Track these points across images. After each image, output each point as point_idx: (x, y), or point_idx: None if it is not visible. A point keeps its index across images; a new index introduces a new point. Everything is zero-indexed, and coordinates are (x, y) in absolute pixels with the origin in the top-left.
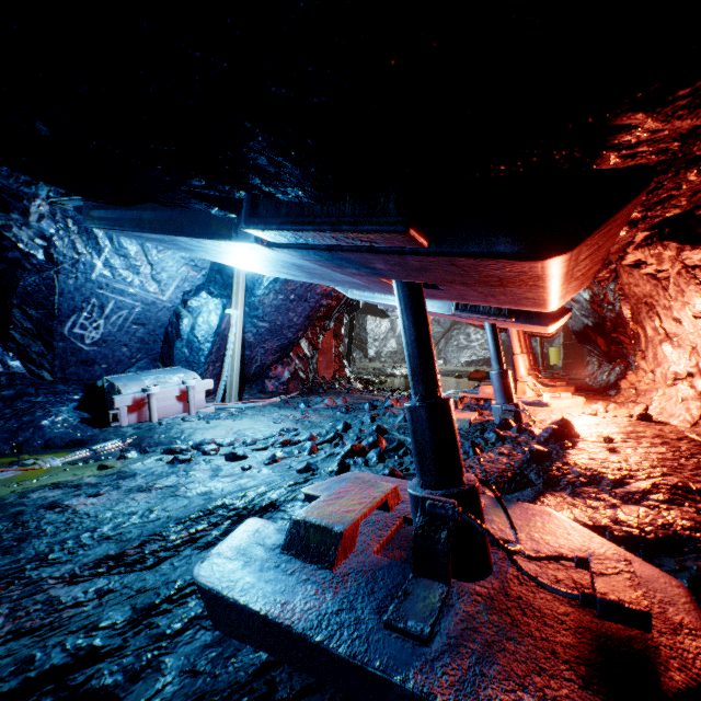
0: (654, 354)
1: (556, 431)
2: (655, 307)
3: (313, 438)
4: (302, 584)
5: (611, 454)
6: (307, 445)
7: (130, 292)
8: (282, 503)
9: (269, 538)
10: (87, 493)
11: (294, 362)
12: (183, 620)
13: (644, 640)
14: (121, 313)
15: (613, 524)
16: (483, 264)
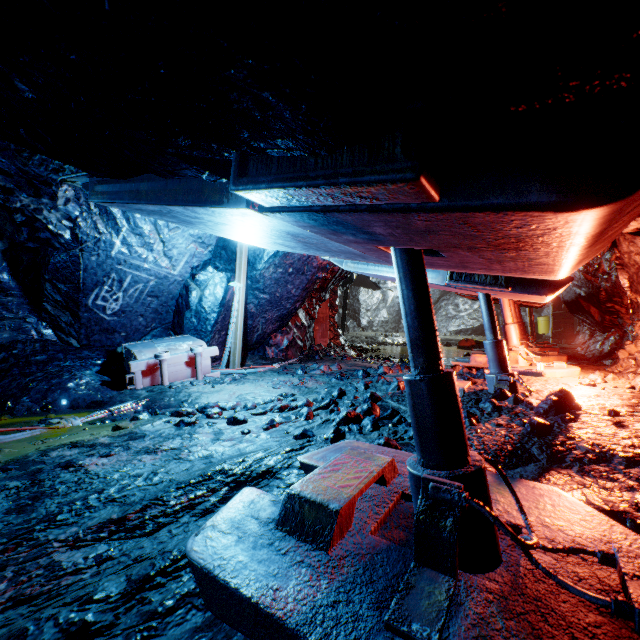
0: None
1: (557, 402)
2: None
3: (310, 404)
4: (296, 567)
5: (619, 428)
6: (303, 411)
7: (145, 268)
8: (278, 470)
9: (264, 510)
10: (99, 453)
11: (292, 330)
12: (175, 597)
13: None
14: (137, 287)
15: (634, 510)
16: (504, 220)
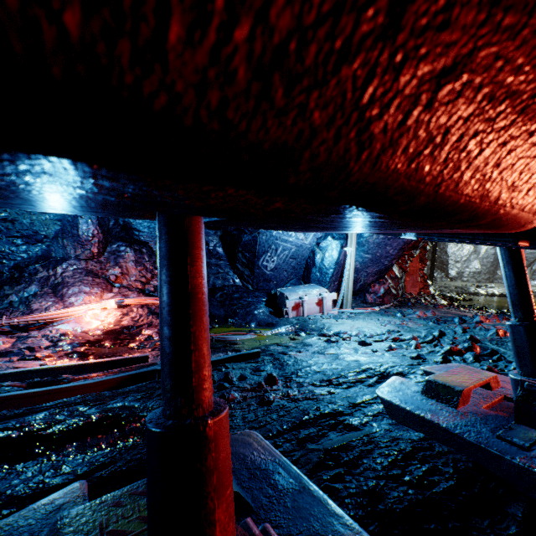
0: None
1: None
2: None
3: (415, 339)
4: (439, 410)
5: None
6: (412, 342)
7: (290, 241)
8: (406, 373)
9: (410, 387)
10: (294, 350)
11: (387, 281)
12: (374, 412)
13: None
14: (284, 253)
15: None
16: None
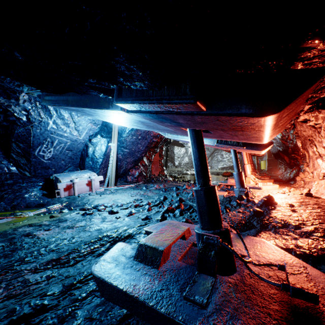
0: (313, 164)
1: (266, 201)
2: (314, 141)
3: (149, 203)
4: (143, 276)
5: (293, 212)
6: (146, 207)
7: (65, 136)
8: (134, 235)
9: (128, 252)
10: (44, 229)
11: (140, 167)
12: (86, 292)
13: (315, 308)
14: (61, 145)
15: (296, 247)
16: (233, 119)
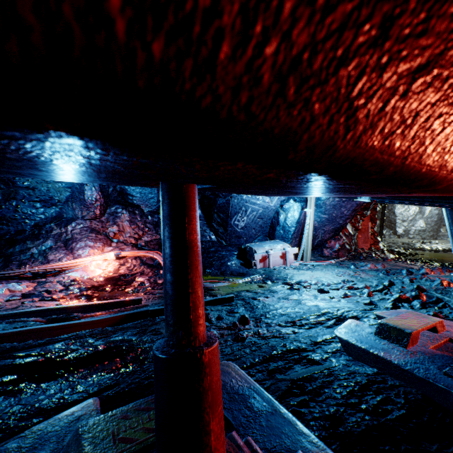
0: None
1: None
2: None
3: (367, 287)
4: (391, 349)
5: None
6: (365, 291)
7: (257, 203)
8: (360, 317)
9: (365, 329)
10: (262, 296)
11: (342, 238)
12: (333, 349)
13: None
14: (253, 213)
15: None
16: None
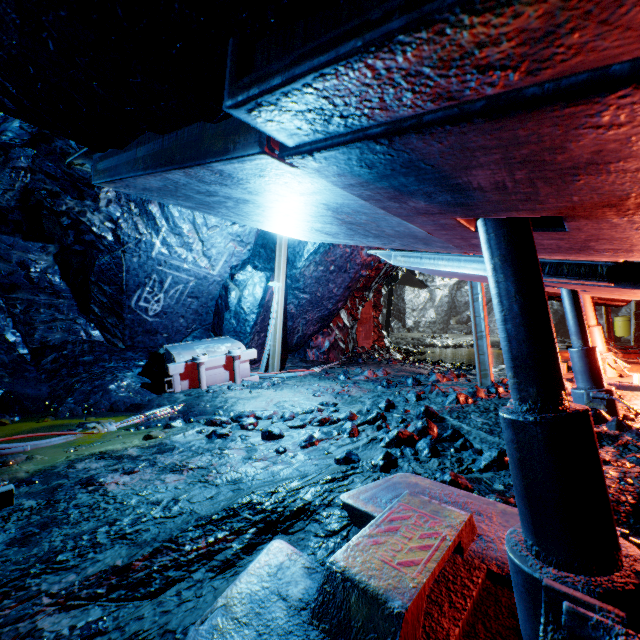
0: None
1: None
2: None
3: (353, 417)
4: None
5: None
6: (346, 426)
7: (185, 268)
8: (316, 508)
9: (295, 585)
10: (124, 468)
11: (333, 332)
12: None
13: None
14: (177, 288)
15: None
16: None
